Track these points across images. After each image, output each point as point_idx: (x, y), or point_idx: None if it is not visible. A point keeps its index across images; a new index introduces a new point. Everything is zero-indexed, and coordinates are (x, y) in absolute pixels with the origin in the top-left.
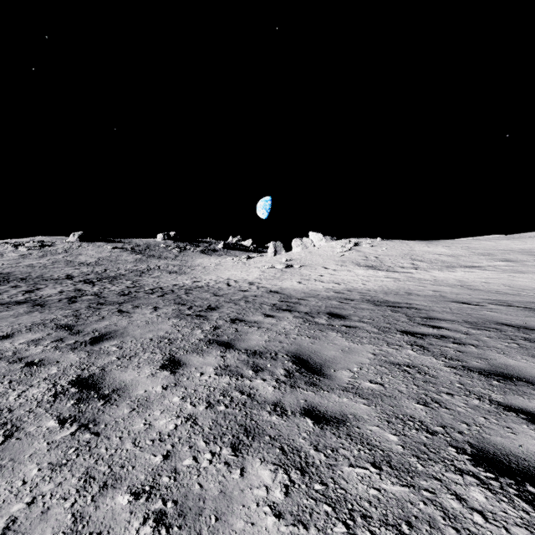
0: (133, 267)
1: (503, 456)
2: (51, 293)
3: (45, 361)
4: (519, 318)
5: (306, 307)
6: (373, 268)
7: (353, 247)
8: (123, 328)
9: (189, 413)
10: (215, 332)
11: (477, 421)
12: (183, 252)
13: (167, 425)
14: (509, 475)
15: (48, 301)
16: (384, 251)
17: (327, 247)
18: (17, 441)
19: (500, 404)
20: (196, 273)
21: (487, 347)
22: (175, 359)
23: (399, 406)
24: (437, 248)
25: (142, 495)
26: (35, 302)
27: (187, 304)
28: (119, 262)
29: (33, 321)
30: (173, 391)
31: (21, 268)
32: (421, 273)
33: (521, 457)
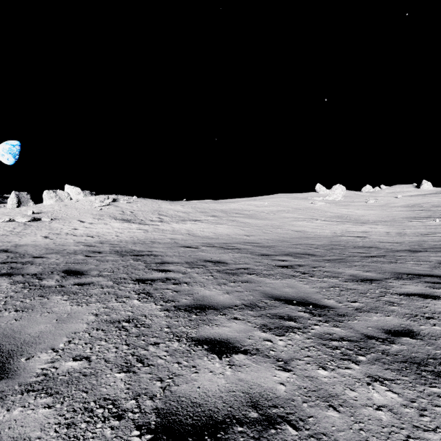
0: None
1: (183, 410)
2: None
3: None
4: (216, 255)
5: (39, 266)
6: (128, 221)
7: (111, 202)
8: None
9: None
10: None
11: (171, 371)
12: None
13: None
14: (183, 439)
15: None
16: (138, 207)
17: (85, 201)
18: None
19: (193, 339)
20: None
21: (195, 282)
22: None
23: (97, 387)
24: (177, 207)
25: None
26: None
27: None
28: None
29: None
30: None
31: None
32: (165, 225)
33: (197, 403)
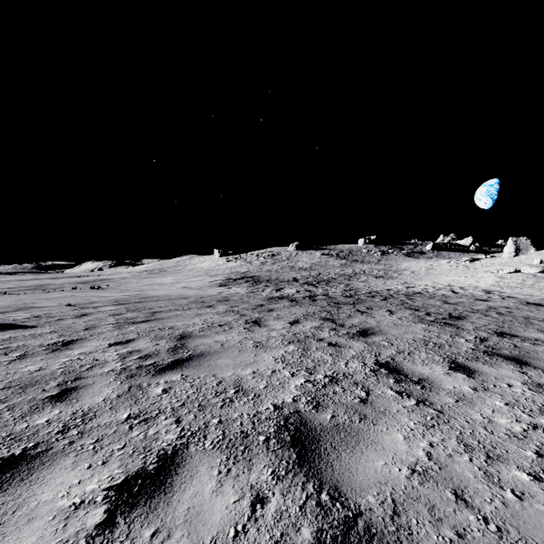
0: (340, 271)
1: None
2: (292, 292)
3: (339, 344)
4: None
5: None
6: None
7: None
8: (376, 326)
9: (529, 421)
10: (484, 343)
11: None
12: (385, 256)
13: (512, 426)
14: None
15: (296, 298)
16: None
17: None
18: (377, 398)
19: None
20: (404, 278)
21: None
22: (459, 363)
23: None
24: None
25: (541, 479)
26: (288, 298)
27: (421, 310)
28: (327, 267)
29: (302, 312)
30: (487, 395)
31: (264, 273)
32: None
33: None
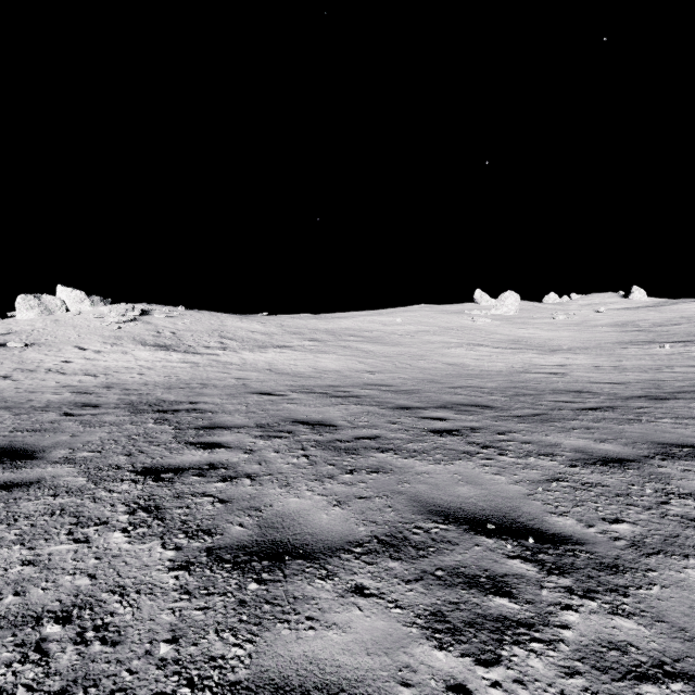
0: None
1: None
2: None
3: None
4: (317, 410)
5: None
6: (165, 349)
7: (139, 316)
8: None
9: None
10: None
11: None
12: None
13: None
14: None
15: None
16: (186, 324)
17: (91, 314)
18: None
19: None
20: None
21: (269, 475)
22: None
23: None
24: (252, 324)
25: None
26: None
27: None
28: None
29: None
30: None
31: None
32: (230, 355)
33: None
